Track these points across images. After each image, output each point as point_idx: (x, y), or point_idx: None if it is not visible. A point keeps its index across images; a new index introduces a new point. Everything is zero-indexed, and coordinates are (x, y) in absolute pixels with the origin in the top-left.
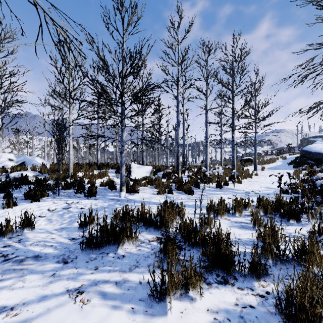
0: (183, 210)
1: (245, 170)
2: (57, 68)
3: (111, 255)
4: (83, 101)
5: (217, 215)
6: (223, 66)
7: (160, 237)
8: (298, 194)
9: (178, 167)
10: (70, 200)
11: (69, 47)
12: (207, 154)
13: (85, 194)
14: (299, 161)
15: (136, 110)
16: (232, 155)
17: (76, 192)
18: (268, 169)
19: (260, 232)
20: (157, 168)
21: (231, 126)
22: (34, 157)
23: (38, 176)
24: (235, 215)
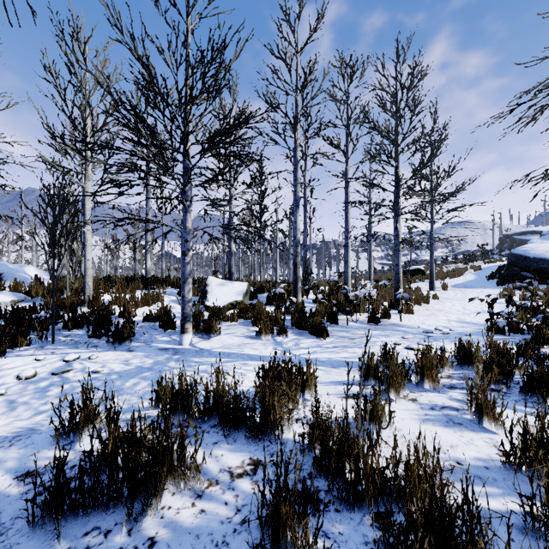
0: (314, 379)
1: (414, 290)
2: (58, 88)
3: (117, 541)
4: (102, 147)
5: (388, 389)
6: (380, 98)
7: (260, 461)
8: (521, 334)
9: (296, 285)
10: (73, 354)
11: (84, 49)
12: (348, 260)
13: (107, 338)
14: (506, 273)
15: (213, 171)
16: (395, 262)
17: (91, 335)
18: (453, 288)
19: (512, 448)
20: (258, 286)
21: (394, 209)
22: (22, 266)
23: (22, 303)
24: (424, 386)
